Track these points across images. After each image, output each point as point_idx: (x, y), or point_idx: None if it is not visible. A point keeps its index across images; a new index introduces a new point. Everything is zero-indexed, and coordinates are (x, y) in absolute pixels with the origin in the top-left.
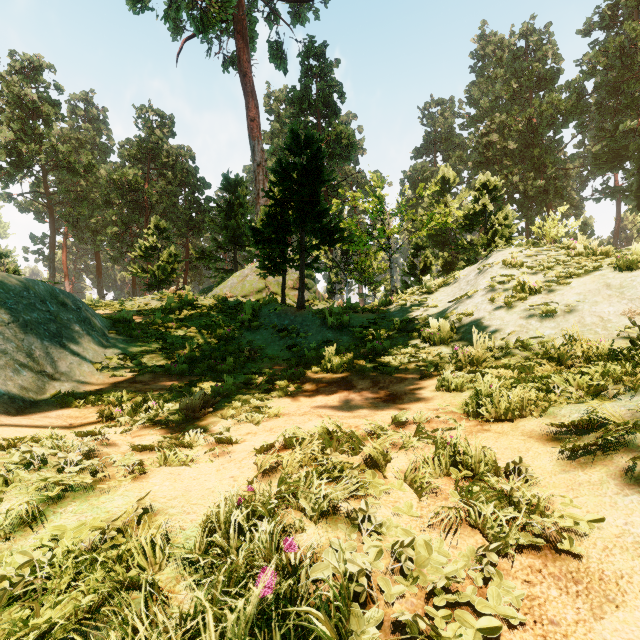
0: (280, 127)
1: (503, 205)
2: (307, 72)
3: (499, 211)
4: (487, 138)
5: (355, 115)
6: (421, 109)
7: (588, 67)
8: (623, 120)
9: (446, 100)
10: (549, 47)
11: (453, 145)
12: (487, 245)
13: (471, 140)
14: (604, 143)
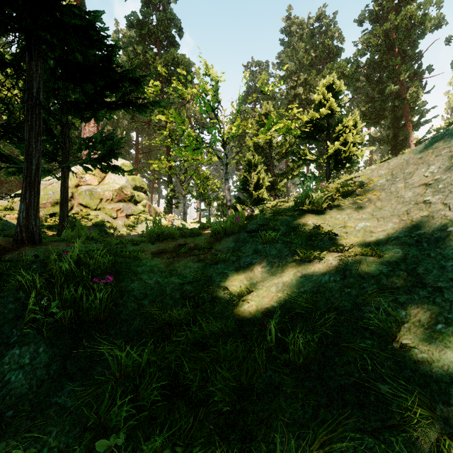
0: (127, 61)
1: (344, 116)
2: (147, 3)
3: (339, 122)
4: (295, 90)
5: (194, 63)
6: (245, 66)
7: (364, 45)
8: (385, 87)
9: (263, 63)
10: (336, 29)
11: (268, 97)
12: (334, 155)
13: (281, 94)
14: (364, 108)
